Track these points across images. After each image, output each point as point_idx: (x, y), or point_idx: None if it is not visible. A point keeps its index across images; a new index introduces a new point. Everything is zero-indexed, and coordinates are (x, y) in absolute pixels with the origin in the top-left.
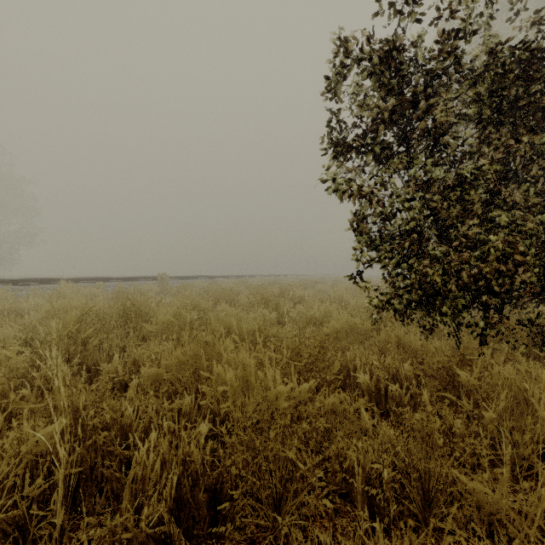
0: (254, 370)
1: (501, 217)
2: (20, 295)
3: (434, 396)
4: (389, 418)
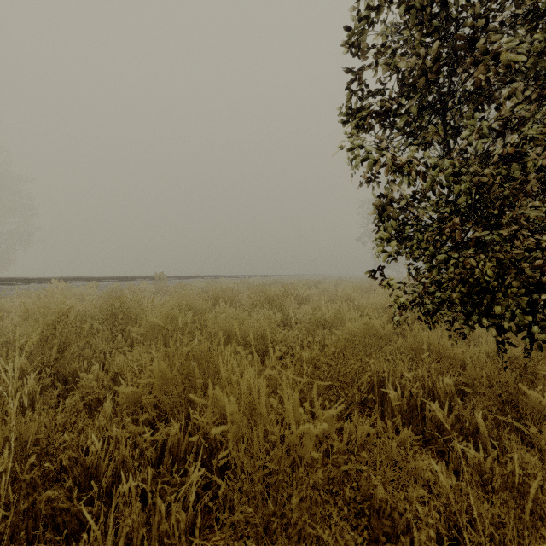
0: (265, 396)
1: None
2: (8, 295)
3: (489, 420)
4: (434, 449)
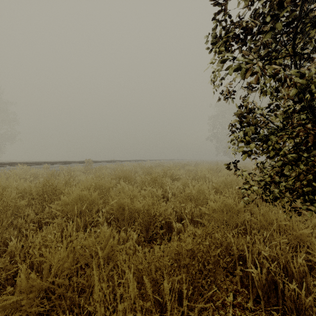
0: None
1: None
2: None
3: None
4: None
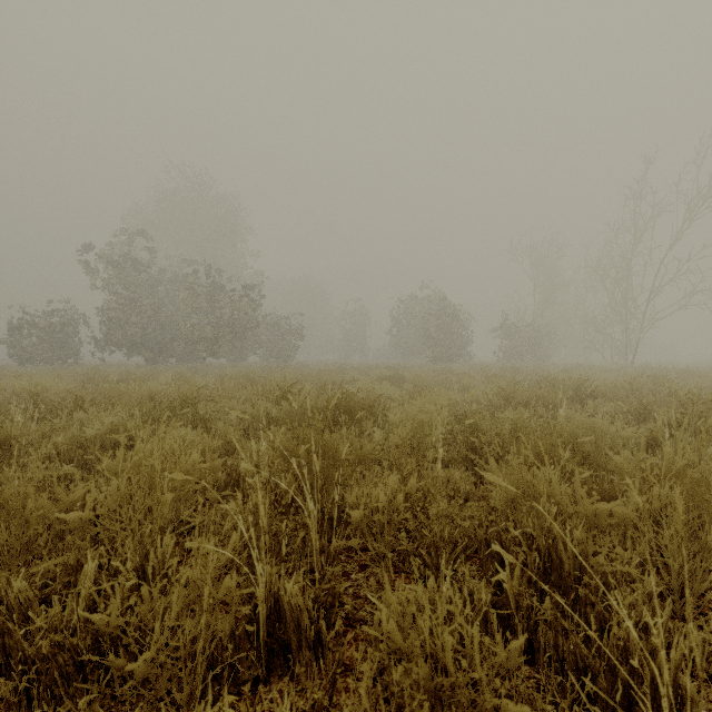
0: None
1: (36, 348)
2: None
3: None
4: None
